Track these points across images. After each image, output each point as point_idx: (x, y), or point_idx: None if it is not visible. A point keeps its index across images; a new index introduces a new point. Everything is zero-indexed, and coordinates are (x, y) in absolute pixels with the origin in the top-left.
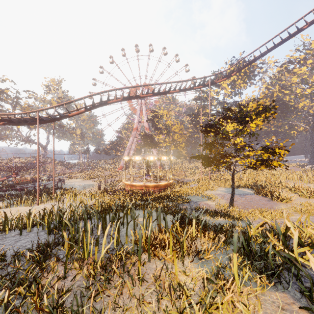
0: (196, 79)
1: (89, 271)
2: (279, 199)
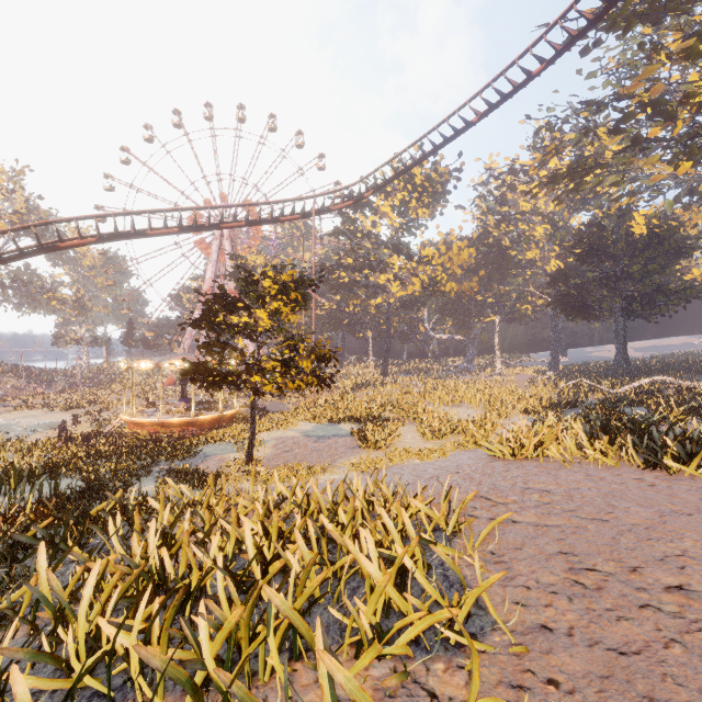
0: (284, 201)
1: None
2: (368, 444)
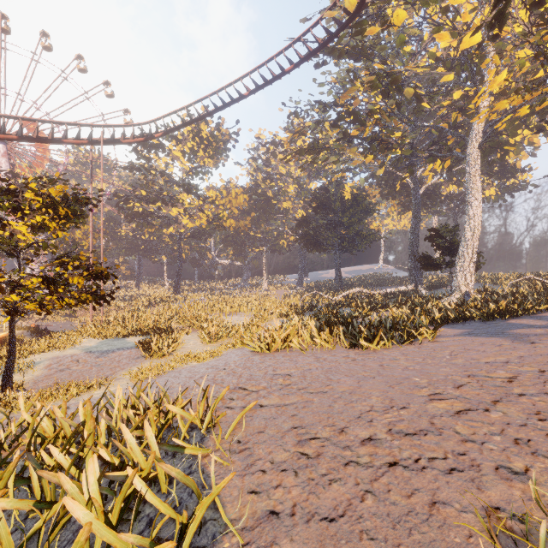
0: (68, 123)
1: None
2: (152, 353)
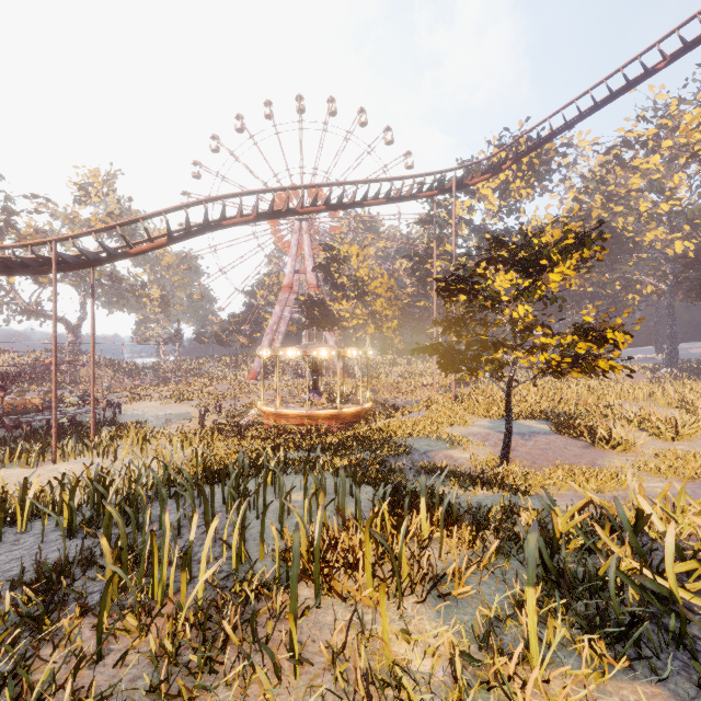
0: (425, 175)
1: (161, 640)
2: (610, 444)
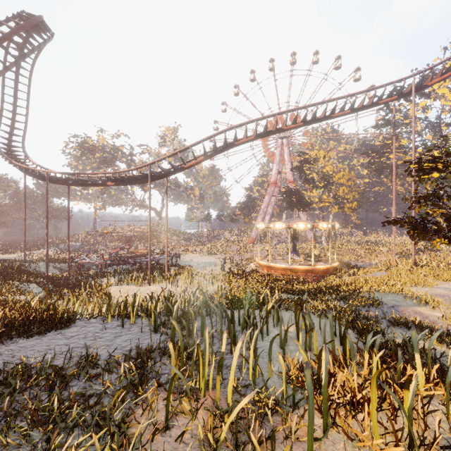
0: (385, 85)
1: (205, 430)
2: None
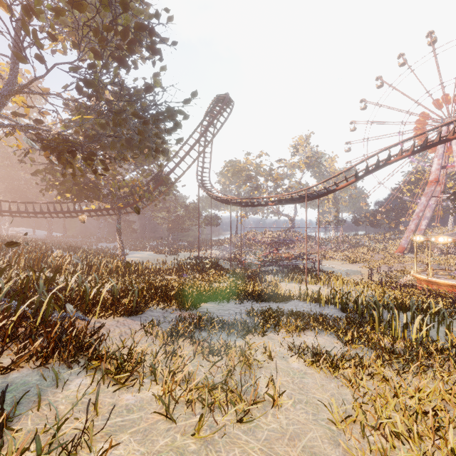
0: None
1: (405, 344)
2: None
